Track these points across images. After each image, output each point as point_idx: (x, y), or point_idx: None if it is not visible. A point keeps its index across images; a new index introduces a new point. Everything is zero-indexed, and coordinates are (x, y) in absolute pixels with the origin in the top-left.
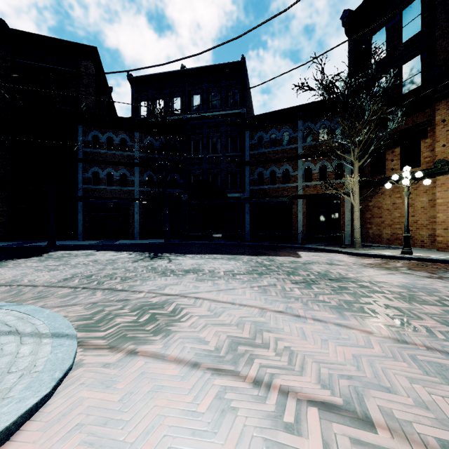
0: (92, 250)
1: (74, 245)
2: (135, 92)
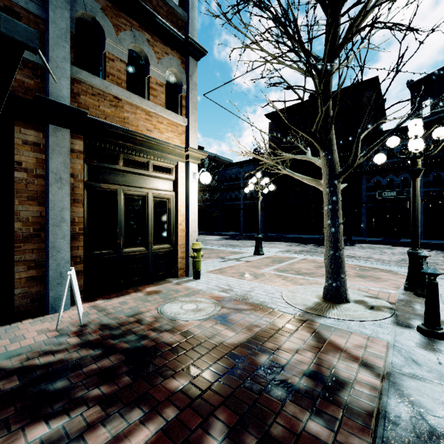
0: (385, 245)
1: (366, 240)
2: (414, 95)
